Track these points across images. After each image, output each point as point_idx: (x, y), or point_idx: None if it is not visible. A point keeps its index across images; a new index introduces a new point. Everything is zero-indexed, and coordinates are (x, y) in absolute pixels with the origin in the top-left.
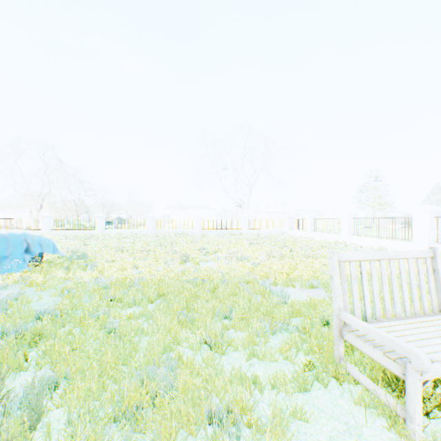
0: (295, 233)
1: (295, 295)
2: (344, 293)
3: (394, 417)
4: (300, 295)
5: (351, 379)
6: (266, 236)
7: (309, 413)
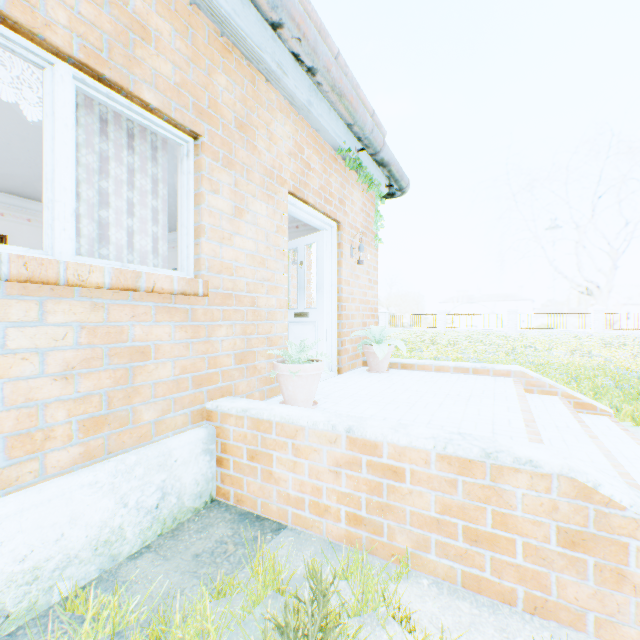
0: None
1: None
2: None
3: None
4: None
5: None
6: None
7: None
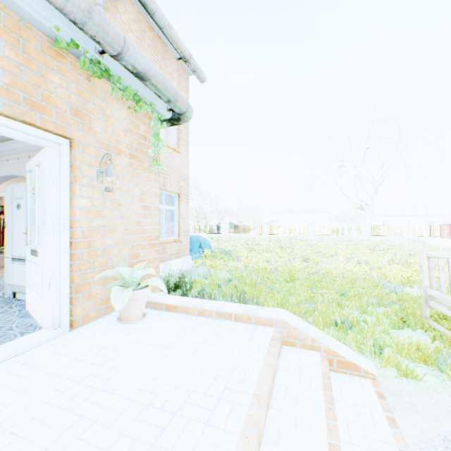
0: (436, 242)
1: (409, 292)
2: (431, 278)
3: (450, 341)
4: (415, 293)
5: (432, 329)
6: (393, 243)
7: (394, 334)
